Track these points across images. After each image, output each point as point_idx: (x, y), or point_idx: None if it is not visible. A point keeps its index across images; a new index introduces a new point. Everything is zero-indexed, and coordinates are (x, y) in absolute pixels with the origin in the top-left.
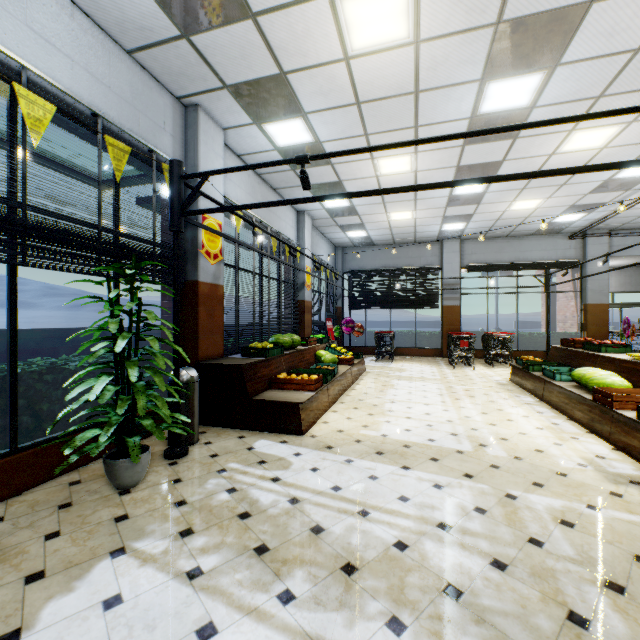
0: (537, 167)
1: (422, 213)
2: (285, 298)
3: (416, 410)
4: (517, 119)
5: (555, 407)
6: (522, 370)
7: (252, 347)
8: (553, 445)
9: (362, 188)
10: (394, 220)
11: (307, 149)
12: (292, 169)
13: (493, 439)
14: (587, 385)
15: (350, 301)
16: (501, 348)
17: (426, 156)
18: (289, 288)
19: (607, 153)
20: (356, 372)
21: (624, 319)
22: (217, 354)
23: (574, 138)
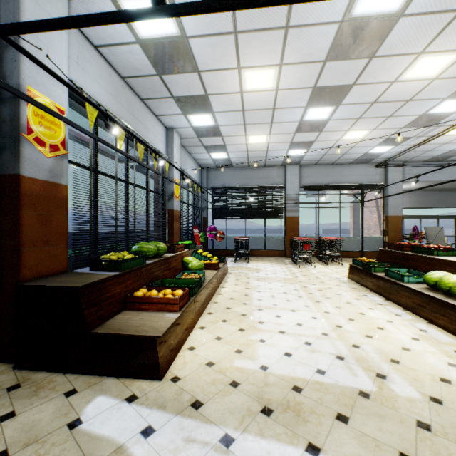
0: (377, 95)
1: (275, 138)
2: (153, 206)
3: (286, 320)
4: (381, 31)
5: (407, 308)
6: (362, 270)
7: (104, 259)
8: (450, 367)
9: (227, 106)
10: (251, 143)
11: (172, 46)
12: (158, 74)
13: (385, 363)
14: (451, 291)
15: (213, 212)
16: (331, 249)
17: (289, 71)
18: (159, 198)
19: (435, 85)
20: (221, 275)
21: (414, 227)
22: (57, 269)
23: (418, 64)
